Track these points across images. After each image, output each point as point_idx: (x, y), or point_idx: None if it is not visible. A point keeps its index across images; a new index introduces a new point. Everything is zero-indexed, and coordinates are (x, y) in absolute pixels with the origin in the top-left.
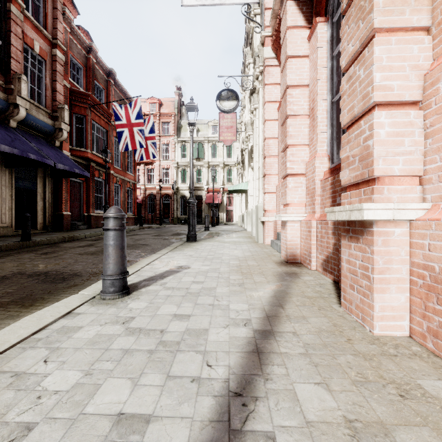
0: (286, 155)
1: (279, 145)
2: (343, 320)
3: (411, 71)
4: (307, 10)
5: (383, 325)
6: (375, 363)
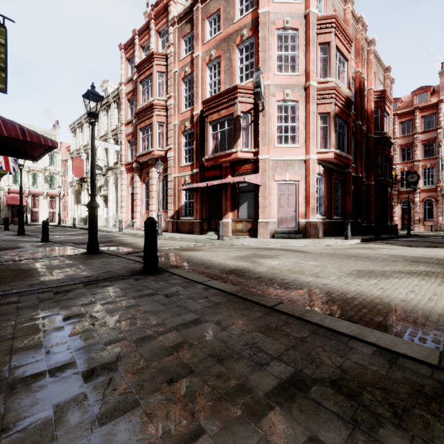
0: (136, 207)
1: (127, 198)
2: None
3: (156, 208)
4: (141, 178)
5: None
6: None
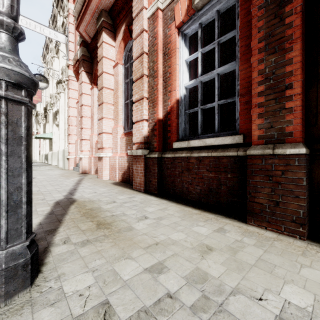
0: (82, 131)
1: (77, 121)
2: (98, 179)
3: (110, 127)
4: (90, 78)
5: (105, 178)
6: (101, 181)
